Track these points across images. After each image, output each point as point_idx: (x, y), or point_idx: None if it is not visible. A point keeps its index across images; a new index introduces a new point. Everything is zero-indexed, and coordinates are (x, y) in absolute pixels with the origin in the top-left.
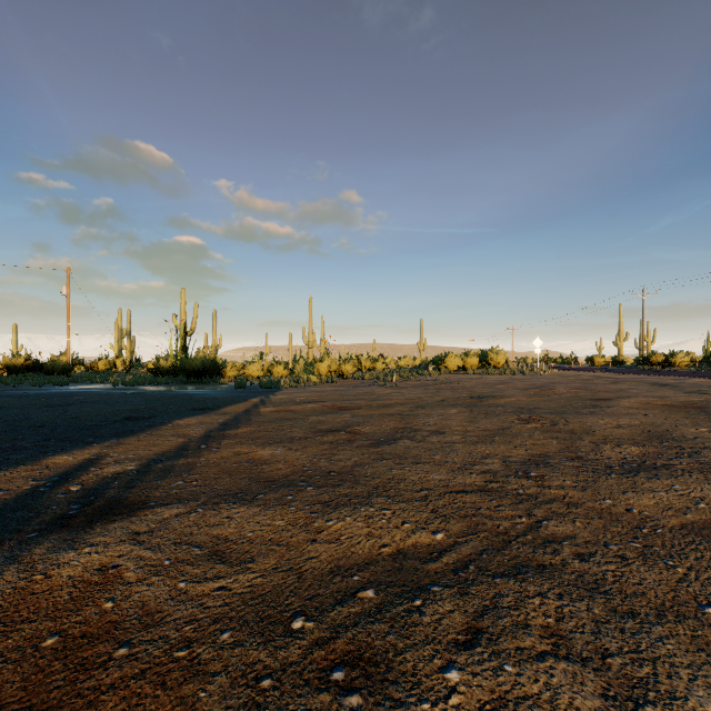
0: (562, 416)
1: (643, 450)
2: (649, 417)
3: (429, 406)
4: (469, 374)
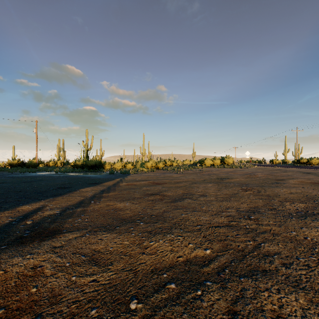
0: (262, 187)
1: (306, 205)
2: (305, 188)
3: (198, 182)
4: (216, 168)
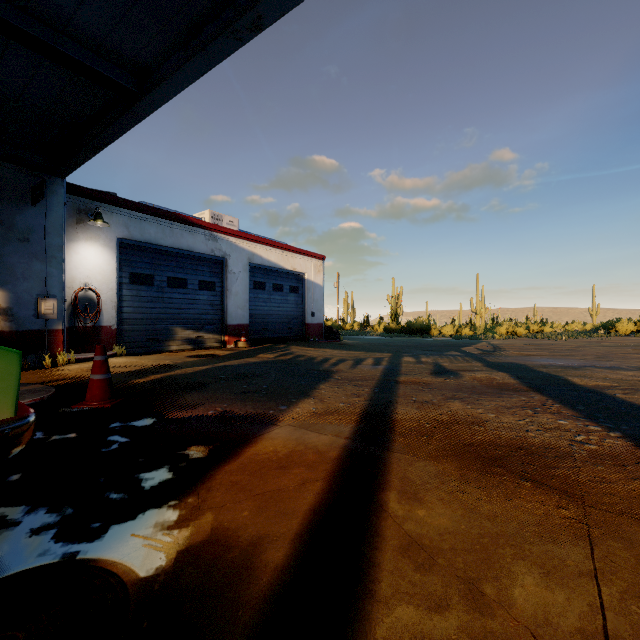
0: None
1: None
2: None
3: (587, 346)
4: (639, 337)
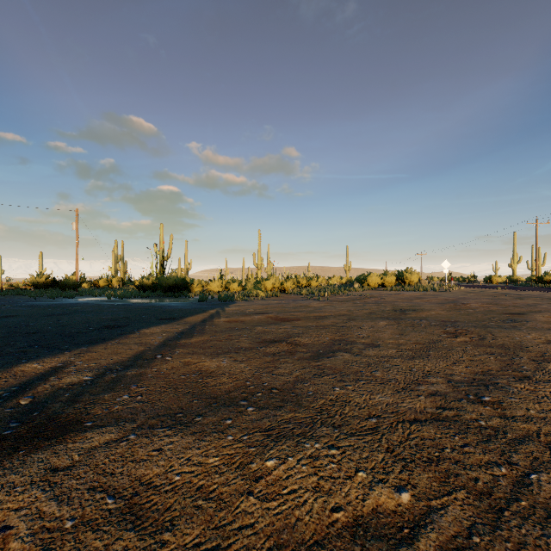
0: (487, 329)
1: None
2: None
3: (359, 318)
4: (388, 291)
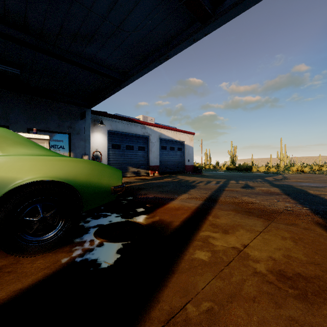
0: None
1: None
2: None
3: None
4: None
